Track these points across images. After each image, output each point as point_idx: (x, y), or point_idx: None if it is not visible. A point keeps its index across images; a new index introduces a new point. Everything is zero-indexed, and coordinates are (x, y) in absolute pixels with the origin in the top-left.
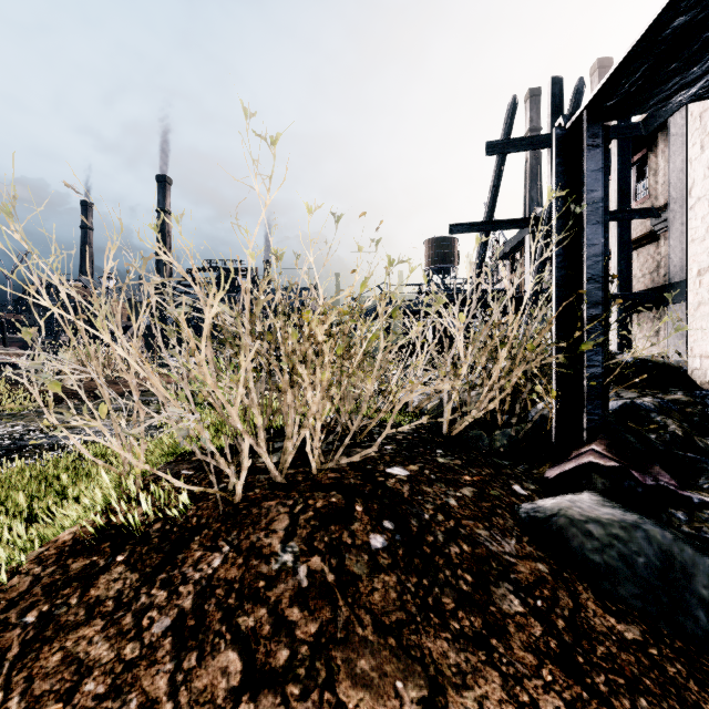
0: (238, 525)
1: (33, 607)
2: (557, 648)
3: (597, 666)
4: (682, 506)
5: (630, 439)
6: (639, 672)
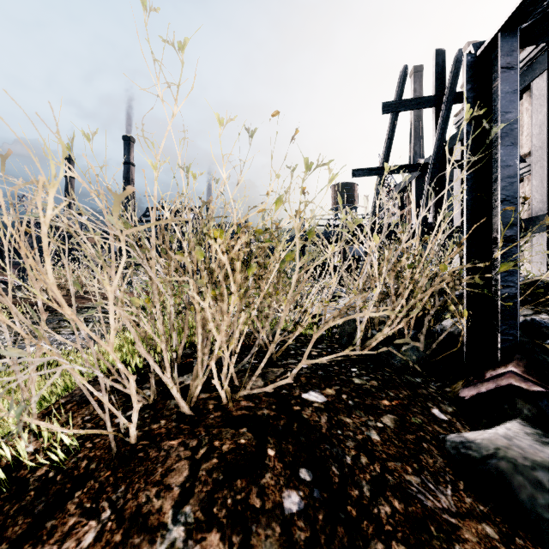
0: (129, 475)
1: None
2: None
3: None
4: None
5: (548, 360)
6: None
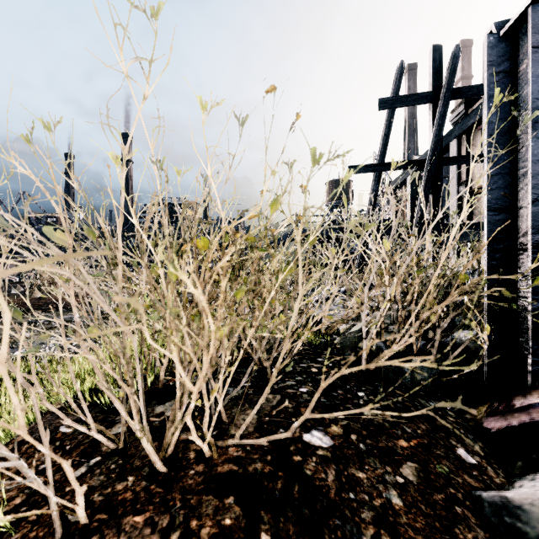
0: None
1: None
2: None
3: None
4: None
5: None
6: None
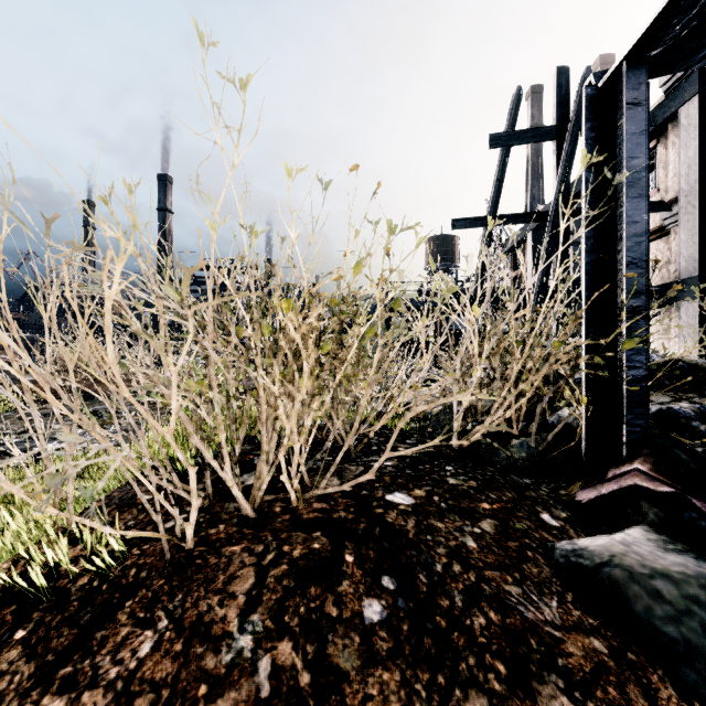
0: (187, 583)
1: None
2: None
3: None
4: None
5: (682, 456)
6: None
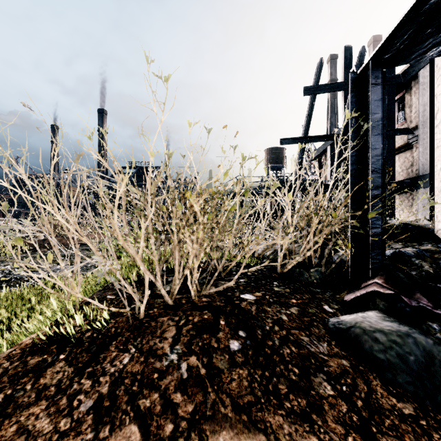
0: (142, 334)
1: (1, 391)
2: (358, 421)
3: (386, 434)
4: (436, 320)
5: (400, 275)
6: (415, 439)
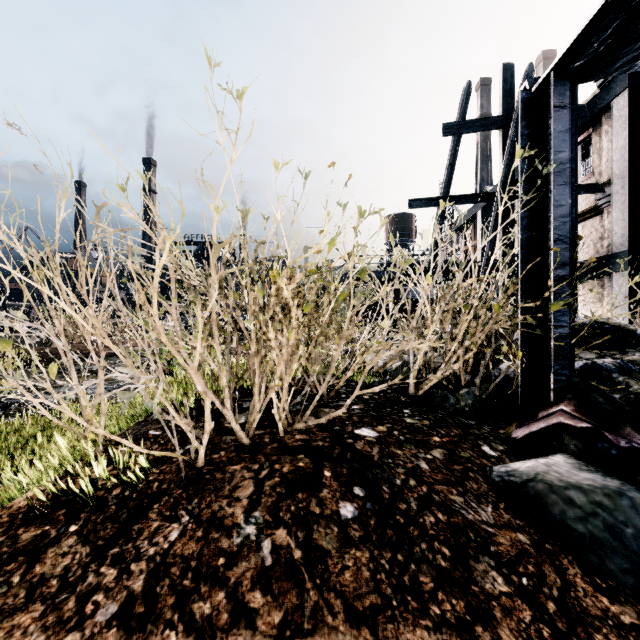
0: (200, 492)
1: None
2: (551, 638)
3: None
4: None
5: (599, 399)
6: None
